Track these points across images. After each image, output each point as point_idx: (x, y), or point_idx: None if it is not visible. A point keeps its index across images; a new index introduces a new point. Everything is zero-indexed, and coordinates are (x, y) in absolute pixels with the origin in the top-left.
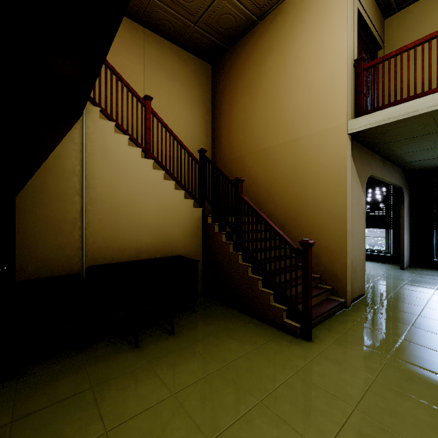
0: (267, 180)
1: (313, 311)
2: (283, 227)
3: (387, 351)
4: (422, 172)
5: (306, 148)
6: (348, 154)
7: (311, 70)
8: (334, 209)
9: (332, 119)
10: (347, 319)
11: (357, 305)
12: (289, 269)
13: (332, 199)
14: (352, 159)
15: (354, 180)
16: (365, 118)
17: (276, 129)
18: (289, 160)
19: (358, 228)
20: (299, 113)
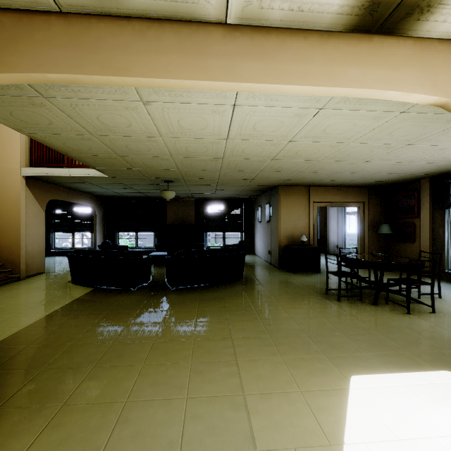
0: None
1: None
2: None
3: (23, 289)
4: (109, 197)
5: None
6: (23, 187)
7: None
8: (13, 220)
9: (12, 163)
10: (14, 284)
11: (32, 278)
12: None
13: (11, 214)
14: (29, 189)
15: (31, 202)
16: (31, 169)
17: None
18: None
19: (37, 232)
20: None
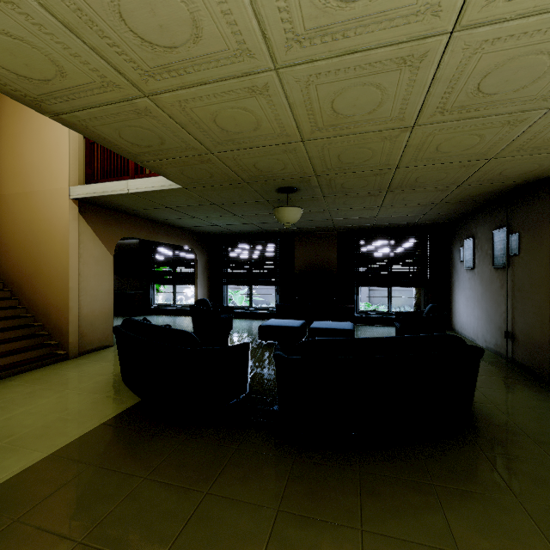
0: (6, 232)
1: (5, 366)
2: (21, 286)
3: (46, 384)
4: (215, 235)
5: (40, 205)
6: (73, 217)
7: (44, 127)
8: (60, 268)
9: (60, 181)
10: (53, 368)
11: (88, 355)
12: (1, 329)
13: (59, 258)
14: (85, 221)
15: (89, 241)
16: (81, 187)
17: (14, 176)
18: (26, 214)
19: (100, 285)
20: (34, 166)
